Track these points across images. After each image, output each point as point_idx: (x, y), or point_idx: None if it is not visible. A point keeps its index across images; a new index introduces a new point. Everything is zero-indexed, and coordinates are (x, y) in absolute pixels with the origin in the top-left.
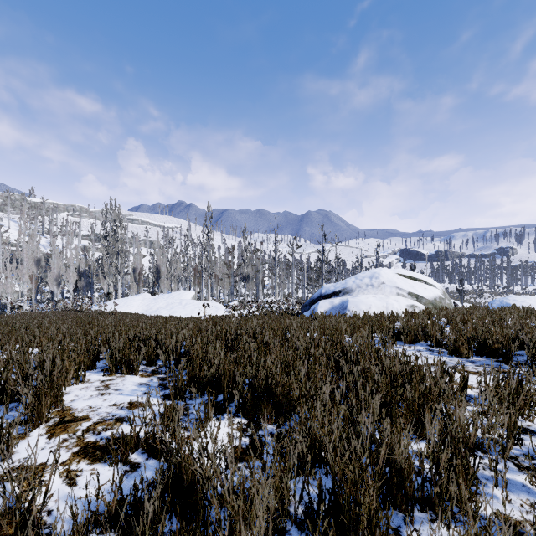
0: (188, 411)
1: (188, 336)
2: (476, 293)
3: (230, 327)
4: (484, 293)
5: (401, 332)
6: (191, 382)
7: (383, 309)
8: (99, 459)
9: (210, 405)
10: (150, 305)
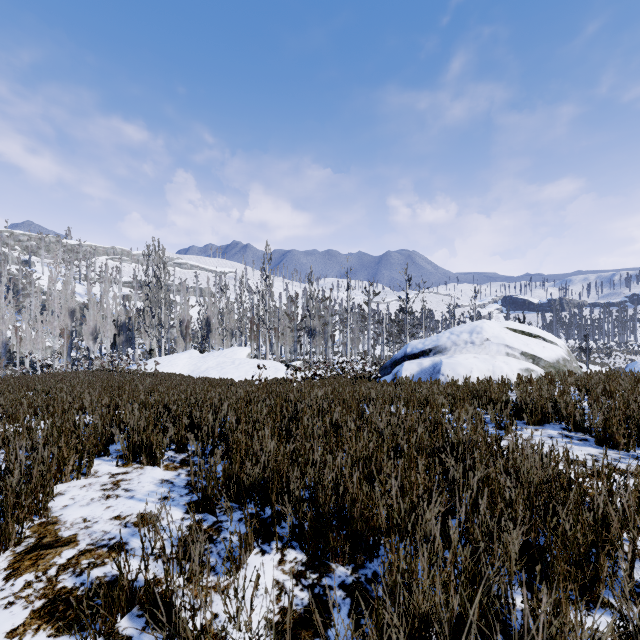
0: (209, 554)
1: (231, 412)
2: (603, 352)
3: (290, 397)
4: (613, 352)
5: (521, 407)
6: (227, 485)
7: (488, 374)
8: (69, 626)
9: (250, 531)
10: (197, 364)
